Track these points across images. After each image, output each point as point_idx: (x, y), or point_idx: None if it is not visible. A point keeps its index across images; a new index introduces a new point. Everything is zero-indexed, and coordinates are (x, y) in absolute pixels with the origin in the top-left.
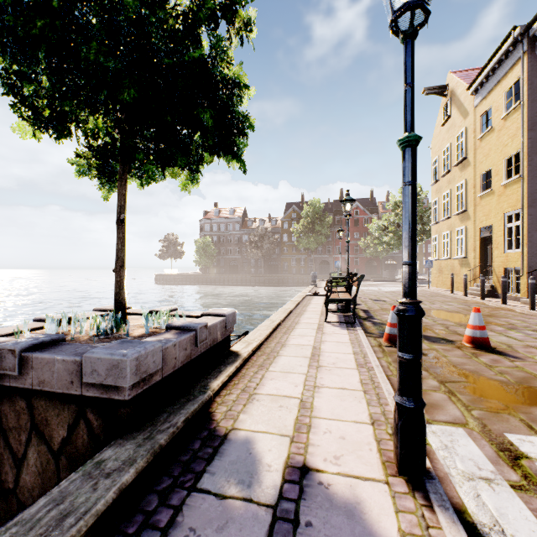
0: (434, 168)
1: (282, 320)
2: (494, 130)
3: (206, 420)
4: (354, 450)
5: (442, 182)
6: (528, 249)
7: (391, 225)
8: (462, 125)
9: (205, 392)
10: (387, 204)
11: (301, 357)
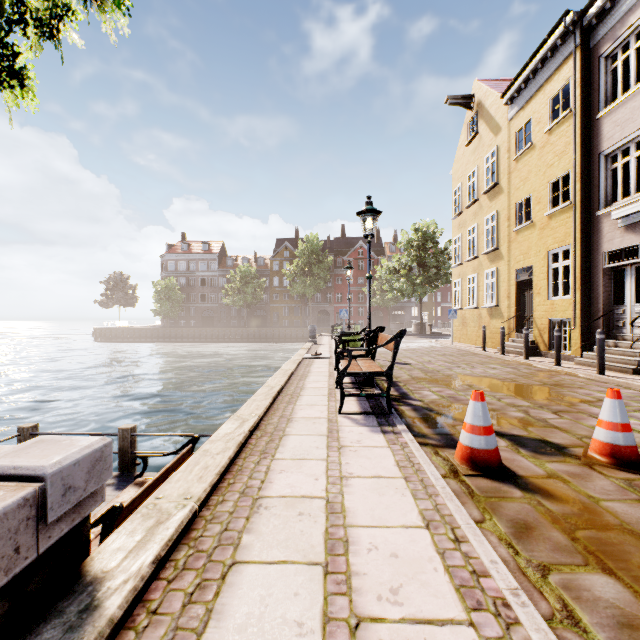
0: (456, 197)
1: (261, 415)
2: (535, 147)
3: None
4: None
5: (467, 214)
6: (581, 295)
7: (403, 268)
8: (493, 143)
9: None
10: (398, 242)
11: (300, 562)
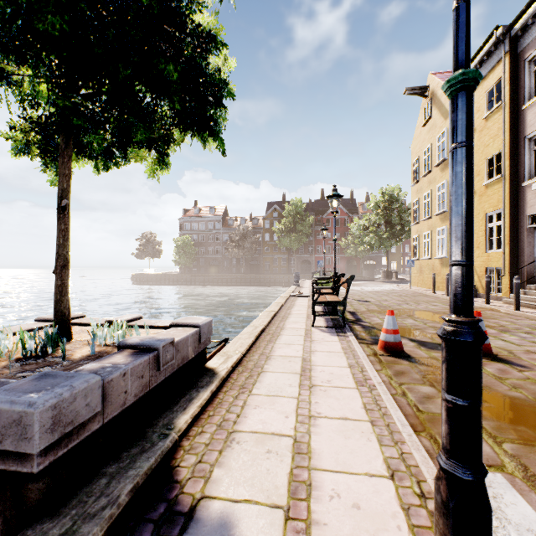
0: (414, 168)
1: (265, 325)
2: (475, 130)
3: (166, 483)
4: (377, 532)
5: (423, 182)
6: (509, 249)
7: (372, 225)
8: (443, 126)
9: (167, 435)
10: (368, 204)
11: (290, 372)
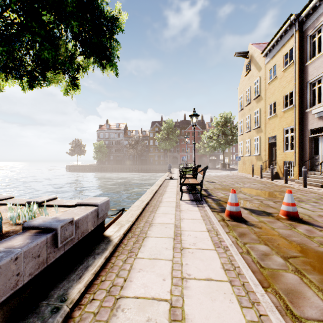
0: (240, 101)
1: (149, 199)
2: (277, 78)
3: None
4: None
5: (245, 110)
6: (298, 150)
7: (214, 135)
8: (258, 75)
9: (59, 308)
10: (212, 123)
11: (166, 237)
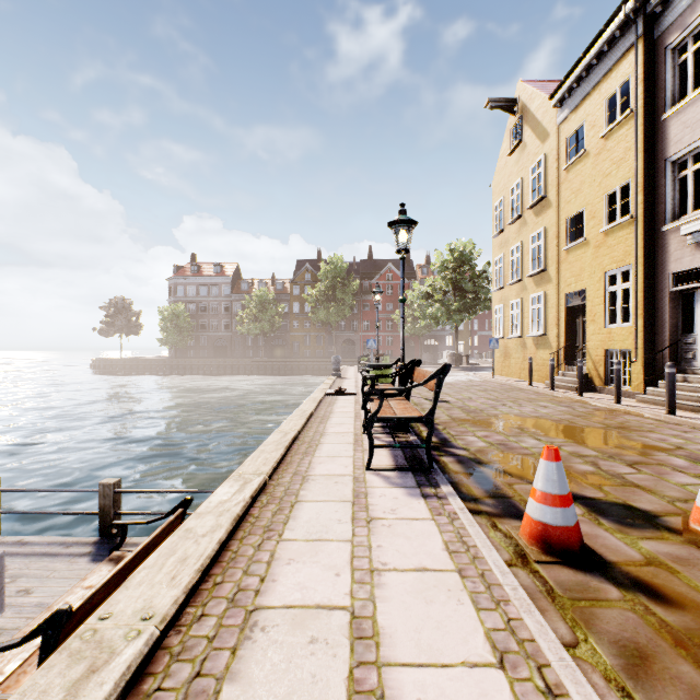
0: (497, 213)
1: (269, 472)
2: (589, 155)
3: None
4: None
5: (509, 232)
6: (644, 323)
7: (437, 292)
8: (540, 151)
9: None
10: (432, 264)
11: None
